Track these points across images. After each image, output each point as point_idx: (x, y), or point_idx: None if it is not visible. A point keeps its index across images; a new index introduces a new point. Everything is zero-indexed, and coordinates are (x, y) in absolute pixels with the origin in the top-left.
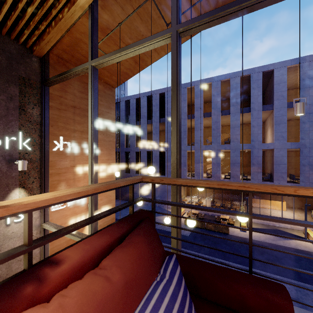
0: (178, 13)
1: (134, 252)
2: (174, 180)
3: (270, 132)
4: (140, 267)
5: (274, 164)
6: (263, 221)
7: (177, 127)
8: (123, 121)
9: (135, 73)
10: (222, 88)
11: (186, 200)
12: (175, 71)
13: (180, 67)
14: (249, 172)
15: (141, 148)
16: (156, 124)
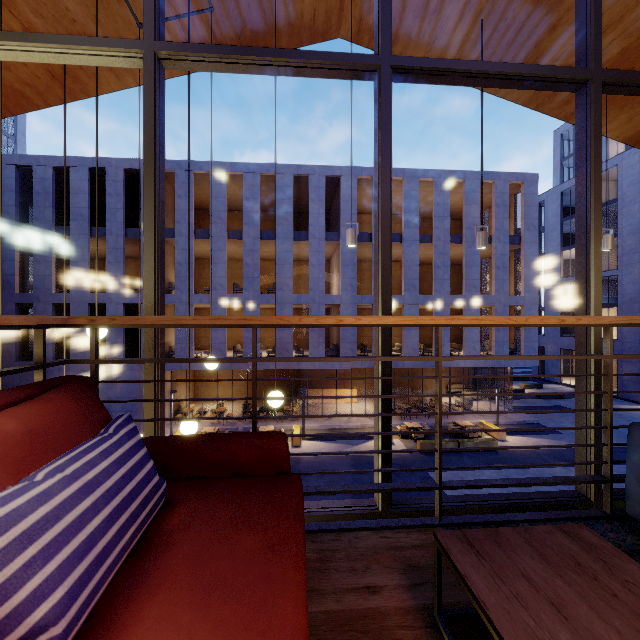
0: (157, 20)
1: (46, 407)
2: (137, 318)
3: (336, 277)
4: (58, 421)
5: (341, 328)
6: (326, 424)
7: (155, 237)
8: (10, 219)
9: (51, 102)
10: (264, 188)
11: (191, 409)
12: (152, 128)
13: (162, 124)
14: (307, 345)
15: (70, 295)
16: (116, 241)
